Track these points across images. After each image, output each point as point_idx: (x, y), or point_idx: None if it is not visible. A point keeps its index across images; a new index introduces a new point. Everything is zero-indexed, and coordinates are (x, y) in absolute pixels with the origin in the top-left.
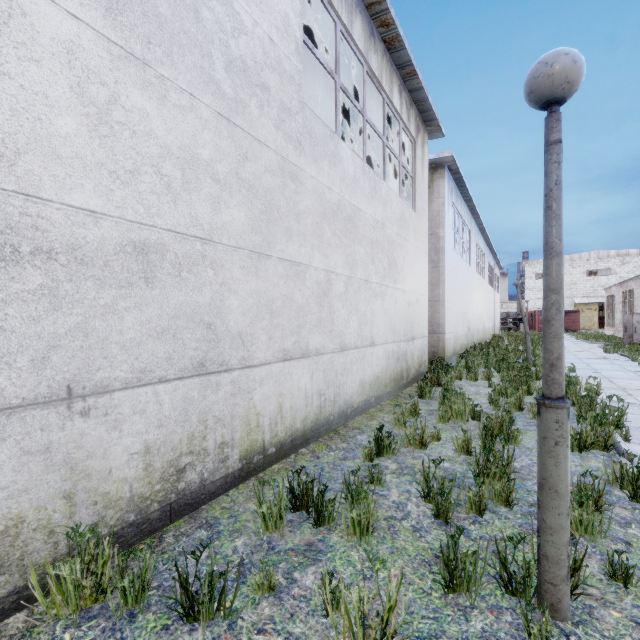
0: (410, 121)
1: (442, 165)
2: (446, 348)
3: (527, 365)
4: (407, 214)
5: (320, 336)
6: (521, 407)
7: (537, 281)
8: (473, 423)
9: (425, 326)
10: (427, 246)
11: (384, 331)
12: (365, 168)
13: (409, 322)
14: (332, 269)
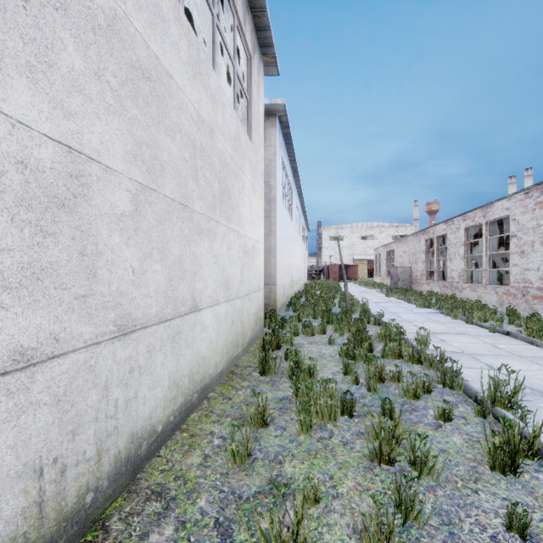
0: (246, 27)
1: (274, 113)
2: (277, 299)
3: (350, 314)
4: (243, 138)
5: (38, 313)
6: (382, 378)
7: (331, 242)
8: (344, 422)
9: (261, 278)
10: (262, 189)
11: (214, 287)
12: (181, 14)
13: (245, 273)
14: (91, 152)
